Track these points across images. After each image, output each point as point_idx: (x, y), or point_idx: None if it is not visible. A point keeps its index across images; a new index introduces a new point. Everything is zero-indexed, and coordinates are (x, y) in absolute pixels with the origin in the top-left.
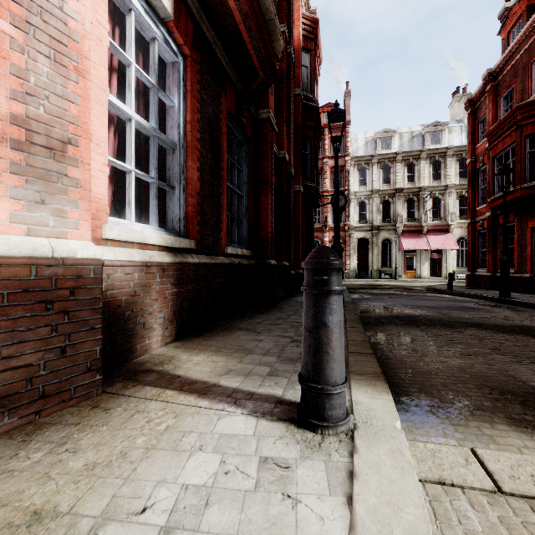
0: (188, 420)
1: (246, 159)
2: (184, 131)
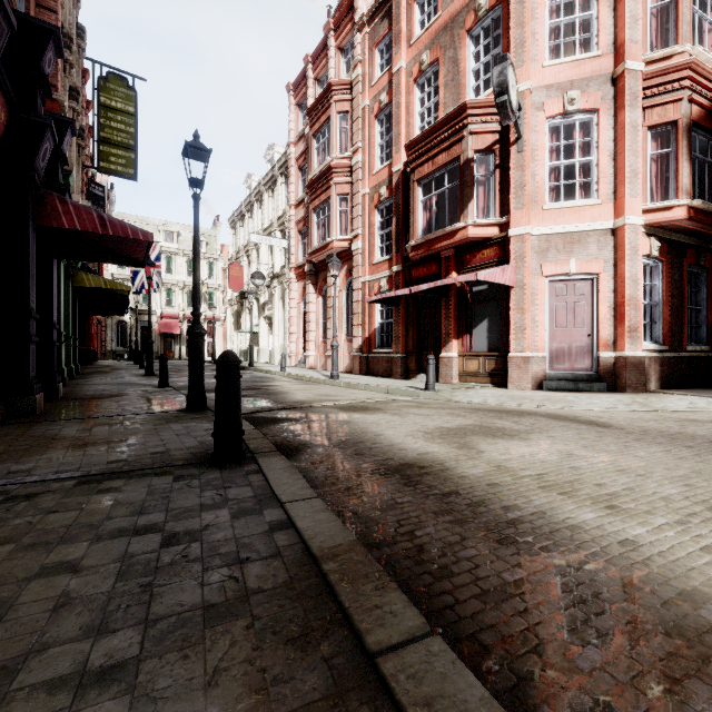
0: (678, 395)
1: (704, 282)
2: (661, 296)
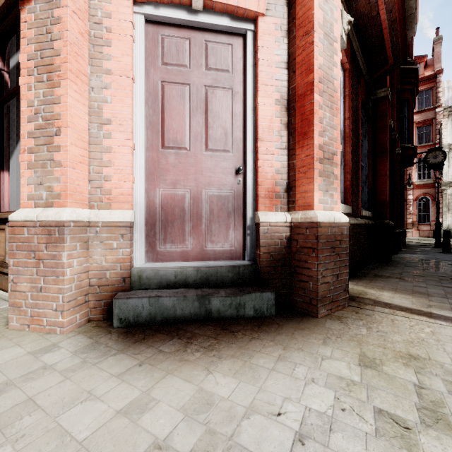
0: (443, 330)
1: (366, 135)
2: (343, 126)
